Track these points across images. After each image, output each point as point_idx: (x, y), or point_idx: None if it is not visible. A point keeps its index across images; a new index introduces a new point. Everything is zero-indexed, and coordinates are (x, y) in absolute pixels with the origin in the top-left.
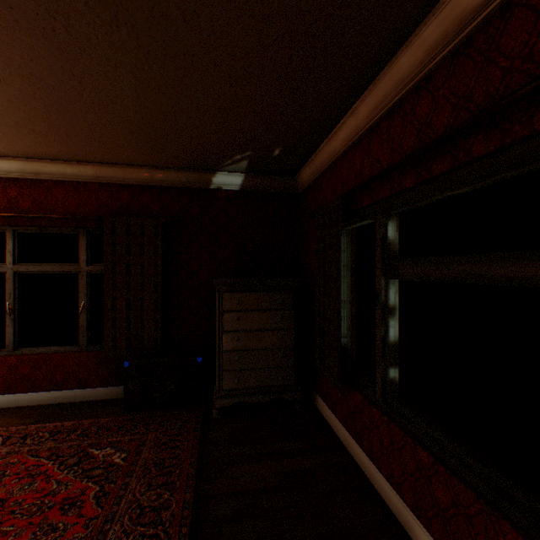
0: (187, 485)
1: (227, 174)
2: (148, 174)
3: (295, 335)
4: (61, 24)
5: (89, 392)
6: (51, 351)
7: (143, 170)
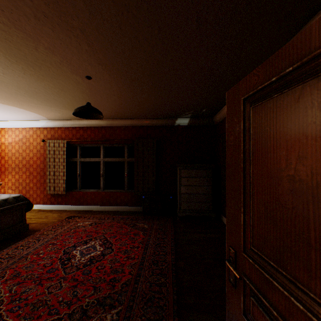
0: (171, 235)
1: (182, 119)
2: (150, 121)
3: (212, 188)
4: (139, 90)
5: (128, 208)
6: (115, 191)
7: (148, 120)
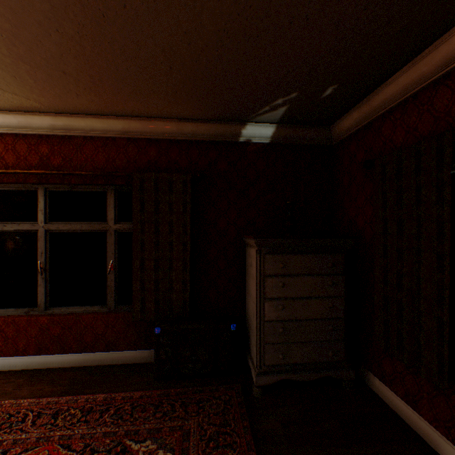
0: None
1: (257, 125)
2: (175, 127)
3: (345, 304)
4: None
5: (117, 355)
6: (80, 311)
7: (171, 122)
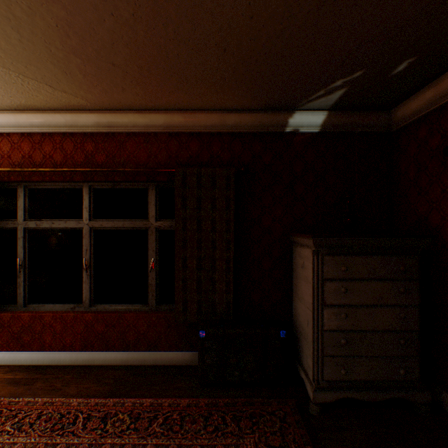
0: None
1: (306, 113)
2: (218, 119)
3: (418, 314)
4: None
5: (159, 356)
6: (122, 309)
7: (213, 114)
